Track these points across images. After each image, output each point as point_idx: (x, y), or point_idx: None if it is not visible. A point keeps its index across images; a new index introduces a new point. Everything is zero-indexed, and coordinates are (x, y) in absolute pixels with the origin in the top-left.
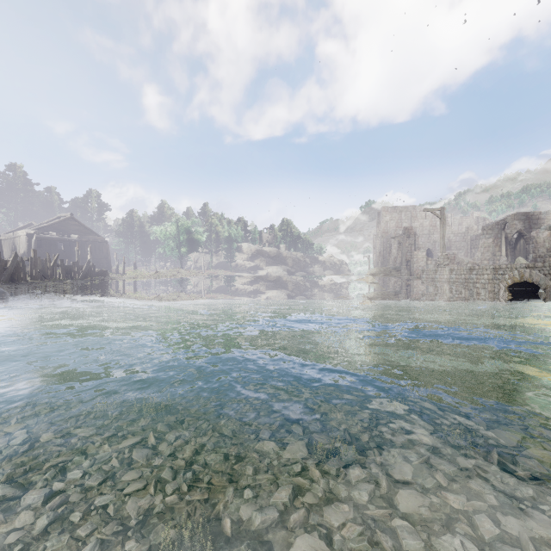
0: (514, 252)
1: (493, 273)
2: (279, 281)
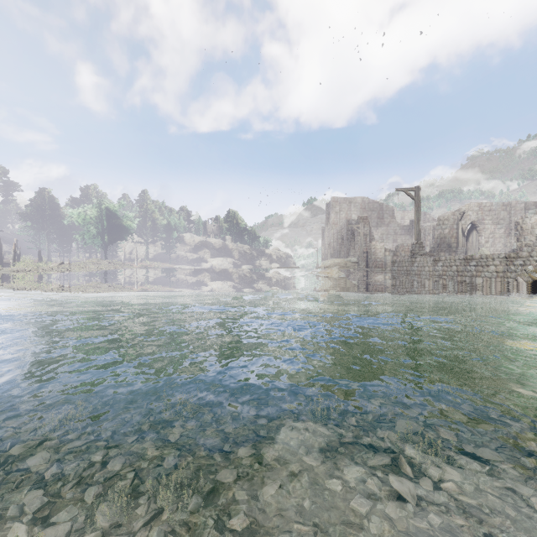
0: (466, 244)
1: (506, 263)
2: (224, 275)
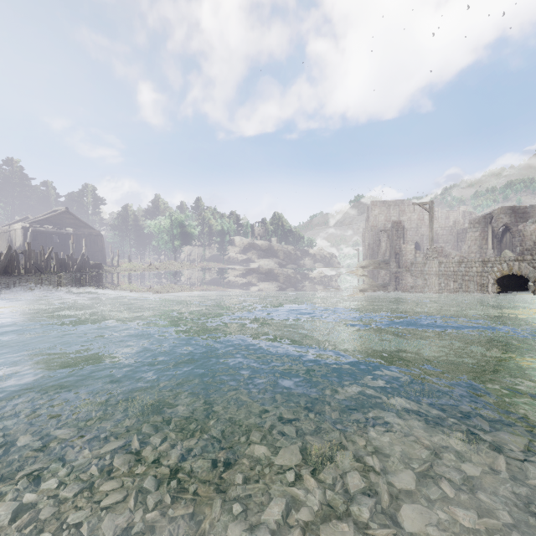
0: (500, 245)
1: (482, 266)
2: (270, 274)
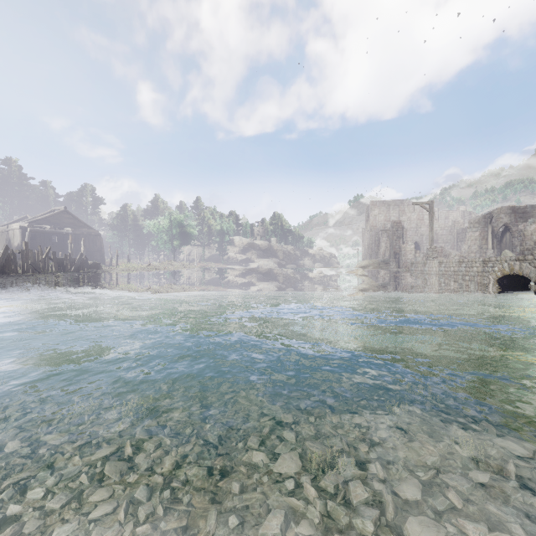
0: (500, 245)
1: (483, 265)
2: (270, 274)
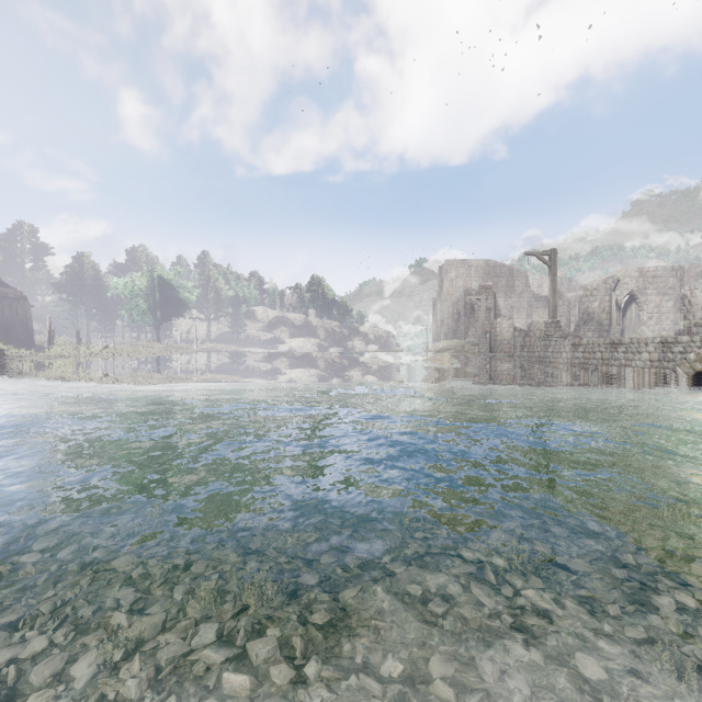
0: (622, 321)
1: (662, 350)
2: (306, 361)
